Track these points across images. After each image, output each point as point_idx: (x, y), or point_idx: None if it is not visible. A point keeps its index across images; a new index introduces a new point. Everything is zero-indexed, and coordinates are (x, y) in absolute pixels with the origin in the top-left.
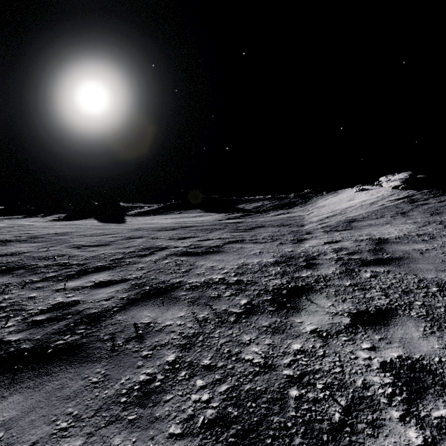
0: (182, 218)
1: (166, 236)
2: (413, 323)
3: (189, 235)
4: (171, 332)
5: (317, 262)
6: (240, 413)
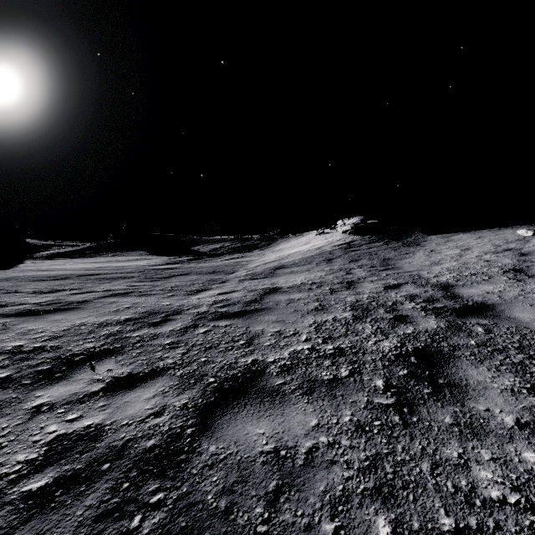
0: (108, 262)
1: (33, 289)
2: (163, 383)
3: (70, 287)
4: None
5: (175, 317)
6: None
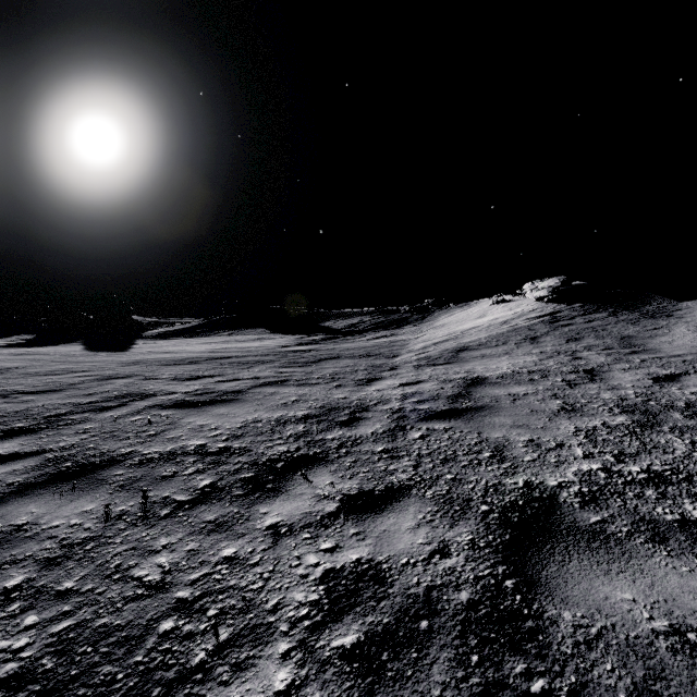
0: (228, 343)
1: (171, 374)
2: (417, 508)
3: (209, 373)
4: (50, 538)
5: (365, 415)
6: (57, 665)
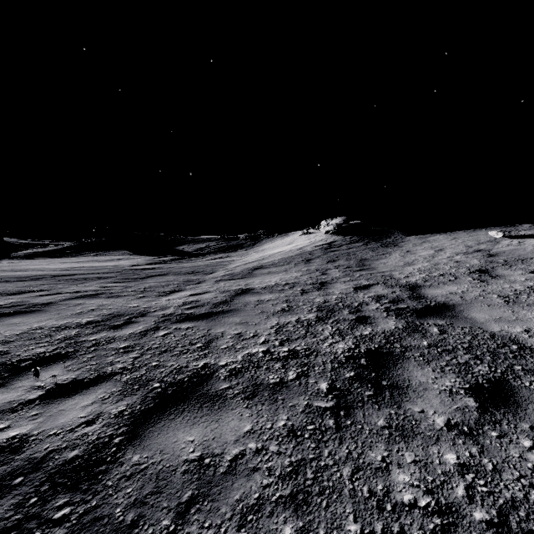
0: (88, 262)
1: None
2: (105, 390)
3: (38, 288)
4: None
5: (138, 320)
6: None
